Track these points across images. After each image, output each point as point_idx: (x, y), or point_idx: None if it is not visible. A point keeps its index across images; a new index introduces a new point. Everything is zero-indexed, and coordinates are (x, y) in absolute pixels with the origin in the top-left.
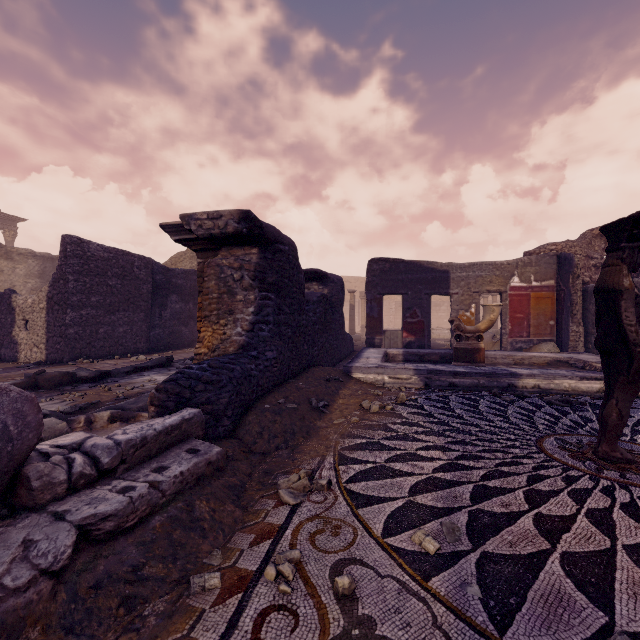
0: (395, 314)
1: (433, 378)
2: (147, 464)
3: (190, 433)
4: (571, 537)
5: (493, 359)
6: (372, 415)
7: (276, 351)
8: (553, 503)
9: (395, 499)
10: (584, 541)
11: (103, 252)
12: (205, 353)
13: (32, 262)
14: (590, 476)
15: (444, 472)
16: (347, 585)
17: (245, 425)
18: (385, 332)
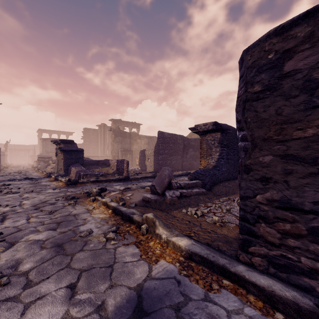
0: None
1: None
2: (189, 189)
3: (198, 186)
4: None
5: None
6: None
7: (226, 168)
8: None
9: None
10: None
11: (168, 135)
12: (202, 168)
13: (145, 139)
14: None
15: None
16: (228, 208)
17: (213, 188)
18: None
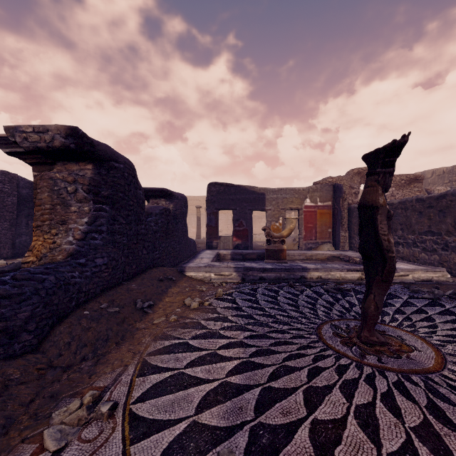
0: (231, 224)
1: (248, 274)
2: None
3: None
4: (343, 451)
5: (293, 256)
6: (191, 312)
7: (107, 258)
8: (327, 403)
9: (179, 421)
10: (354, 455)
11: None
12: (33, 261)
13: None
14: (356, 363)
15: (237, 374)
16: None
17: (54, 336)
18: (220, 237)
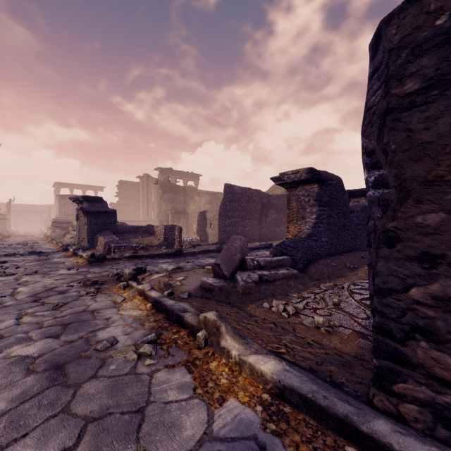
0: None
1: None
2: (272, 269)
3: (286, 264)
4: None
5: None
6: None
7: (327, 238)
8: None
9: None
10: None
11: (240, 190)
12: (290, 238)
13: (207, 196)
14: None
15: None
16: (336, 301)
17: (309, 268)
18: None
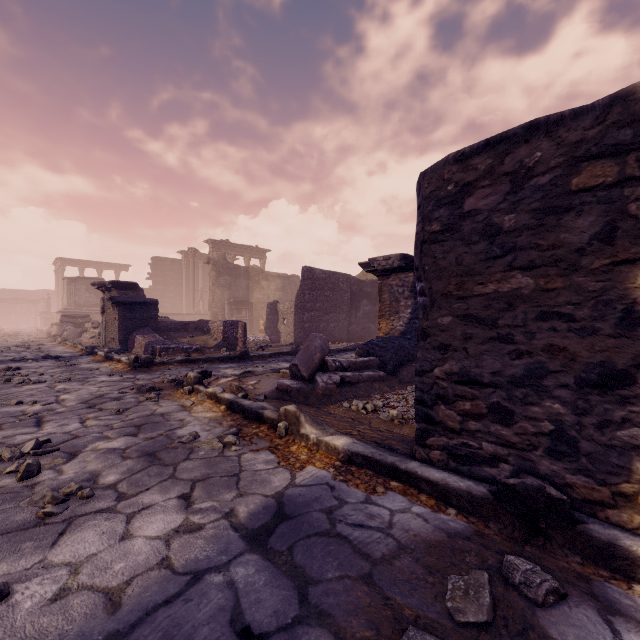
0: None
1: None
2: (357, 371)
3: (372, 366)
4: None
5: None
6: None
7: None
8: None
9: None
10: None
11: (322, 274)
12: (382, 336)
13: (278, 281)
14: None
15: None
16: None
17: (399, 371)
18: None
